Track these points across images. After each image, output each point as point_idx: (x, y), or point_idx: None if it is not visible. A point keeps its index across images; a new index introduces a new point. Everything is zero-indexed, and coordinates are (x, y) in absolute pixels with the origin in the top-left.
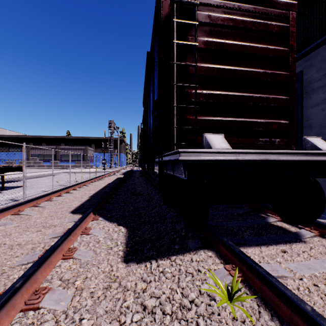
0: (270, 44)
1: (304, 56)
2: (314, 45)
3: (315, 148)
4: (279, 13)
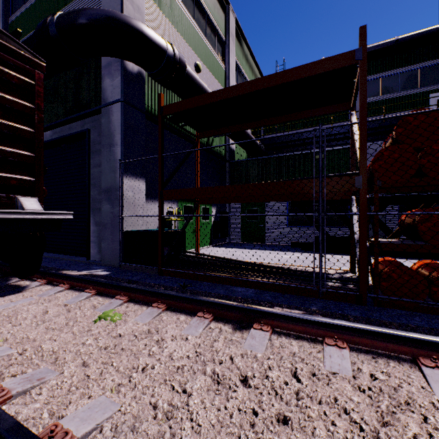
0: (10, 93)
1: (91, 115)
2: (94, 110)
3: (22, 207)
4: (22, 66)
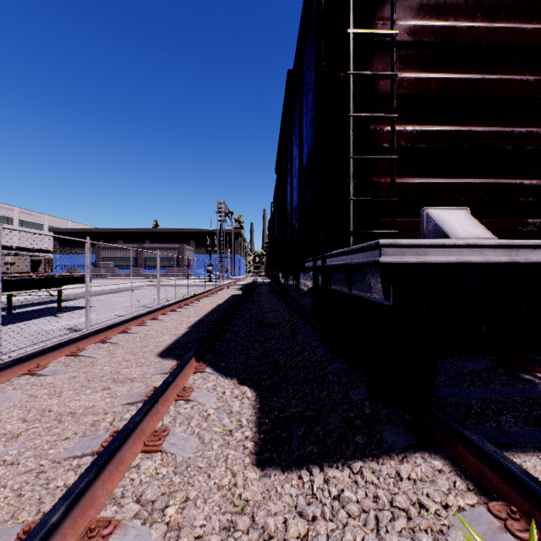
0: None
1: None
2: None
3: None
4: None
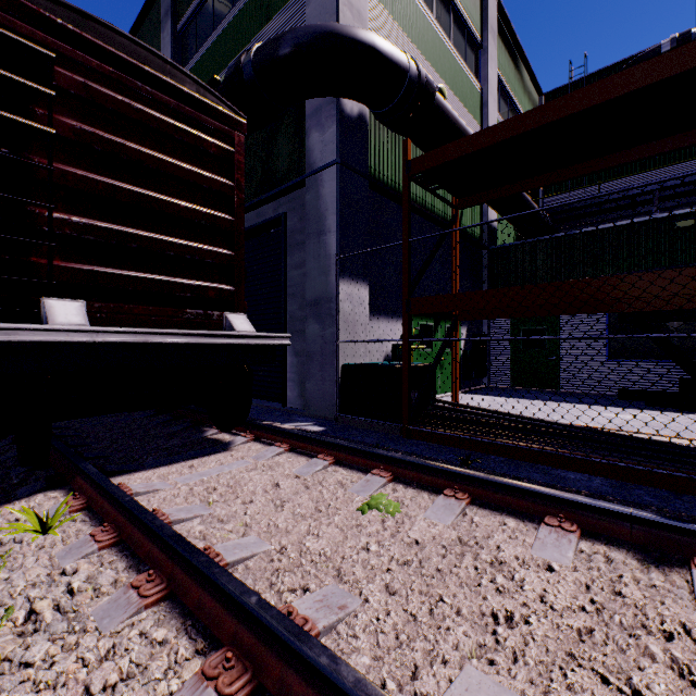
0: (207, 168)
1: (288, 192)
2: (294, 183)
3: (232, 328)
4: (220, 128)
